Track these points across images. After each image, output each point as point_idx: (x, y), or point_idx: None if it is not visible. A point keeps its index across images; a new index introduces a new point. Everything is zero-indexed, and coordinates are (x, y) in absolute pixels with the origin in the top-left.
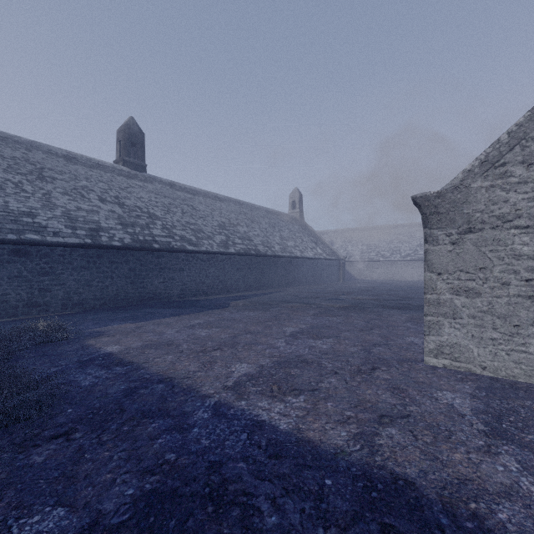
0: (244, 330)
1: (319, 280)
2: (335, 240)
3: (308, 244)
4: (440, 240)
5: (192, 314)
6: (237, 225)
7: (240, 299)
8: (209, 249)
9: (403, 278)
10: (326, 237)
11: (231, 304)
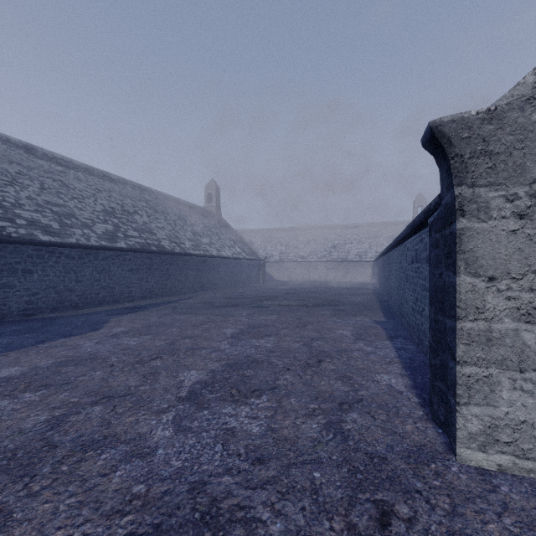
0: (97, 391)
1: (238, 283)
2: (255, 240)
3: (226, 241)
4: (493, 209)
5: (15, 351)
6: (133, 213)
7: (129, 312)
8: (83, 241)
9: (319, 278)
10: (245, 236)
11: (109, 322)
